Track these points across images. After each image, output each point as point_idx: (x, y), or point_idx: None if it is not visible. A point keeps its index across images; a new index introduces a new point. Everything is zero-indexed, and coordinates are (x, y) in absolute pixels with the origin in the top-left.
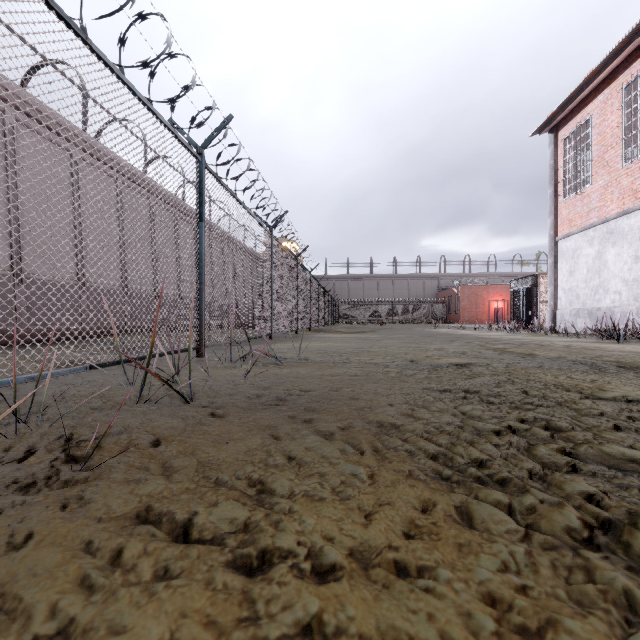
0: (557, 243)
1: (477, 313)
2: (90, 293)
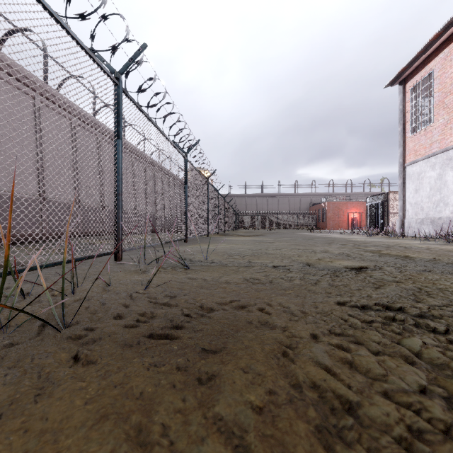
0: (405, 168)
1: (339, 221)
2: (49, 206)
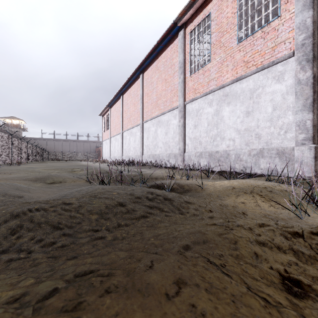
0: (103, 142)
1: None
2: None
